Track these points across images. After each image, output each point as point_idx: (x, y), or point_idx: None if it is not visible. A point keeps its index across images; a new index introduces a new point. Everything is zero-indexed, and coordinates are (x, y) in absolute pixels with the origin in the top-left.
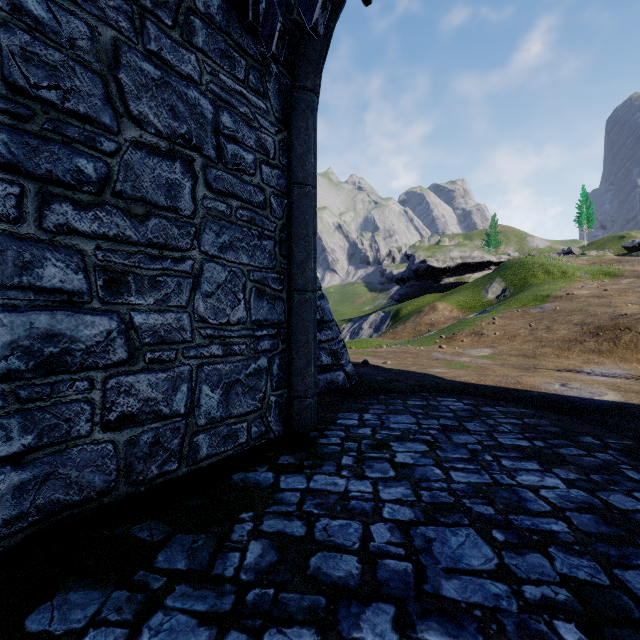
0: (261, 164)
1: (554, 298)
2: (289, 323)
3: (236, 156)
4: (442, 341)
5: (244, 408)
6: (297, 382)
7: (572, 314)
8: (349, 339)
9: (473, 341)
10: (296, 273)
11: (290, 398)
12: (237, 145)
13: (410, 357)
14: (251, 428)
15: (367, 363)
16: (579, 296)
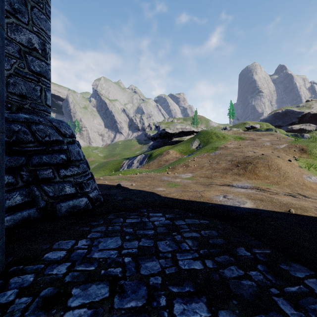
0: None
1: (220, 148)
2: None
3: None
4: (169, 170)
5: None
6: None
7: (227, 156)
8: (126, 168)
9: (184, 169)
10: None
11: None
12: None
13: (149, 180)
14: None
15: (119, 186)
16: (230, 147)
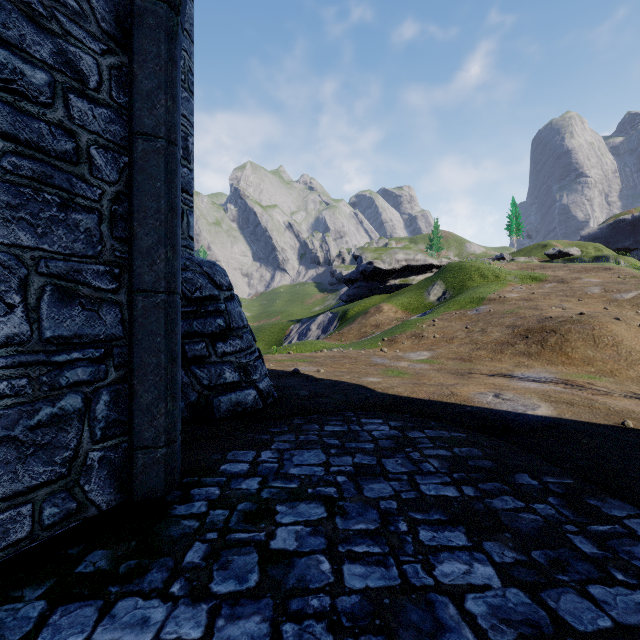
0: (67, 92)
1: (488, 301)
2: (130, 339)
3: (2, 66)
4: (384, 344)
5: (24, 482)
6: (142, 425)
7: (504, 316)
8: (297, 340)
9: (414, 344)
10: (140, 265)
11: (131, 449)
12: (5, 48)
13: (348, 363)
14: (42, 511)
15: (297, 372)
16: (510, 299)
